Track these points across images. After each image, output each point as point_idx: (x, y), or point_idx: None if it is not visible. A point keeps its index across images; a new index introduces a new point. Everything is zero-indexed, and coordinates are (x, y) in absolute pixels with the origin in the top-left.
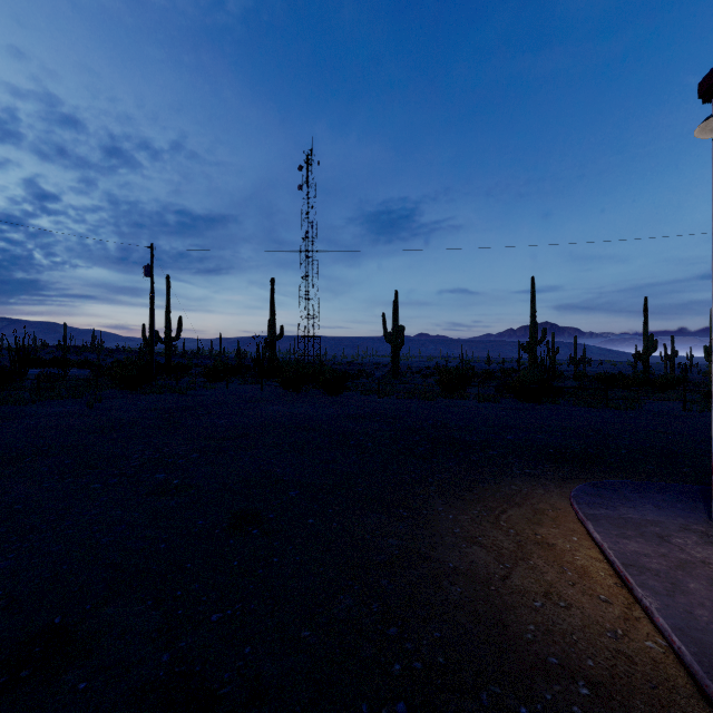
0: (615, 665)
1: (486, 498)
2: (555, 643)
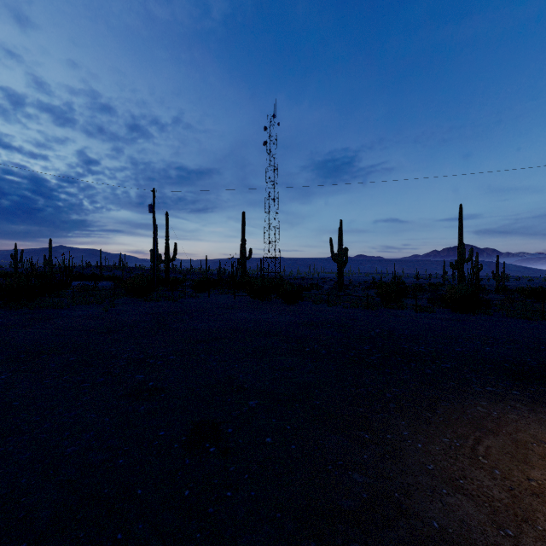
0: None
1: (453, 422)
2: None
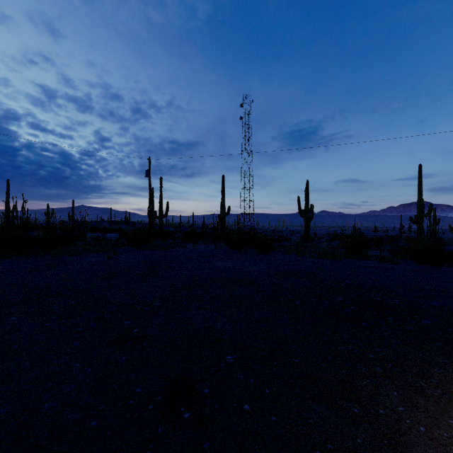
0: None
1: None
2: None
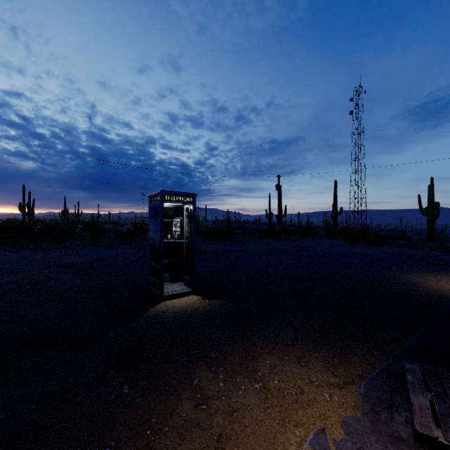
0: (443, 290)
1: (436, 274)
2: (429, 286)
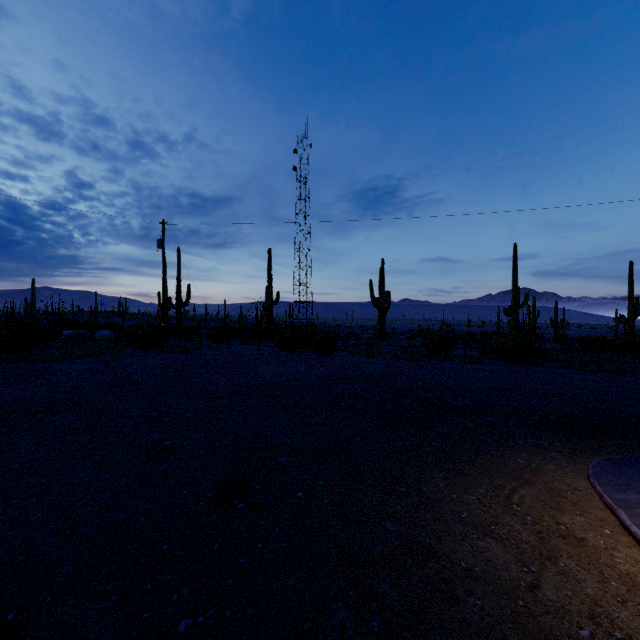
0: None
1: (491, 473)
2: None
